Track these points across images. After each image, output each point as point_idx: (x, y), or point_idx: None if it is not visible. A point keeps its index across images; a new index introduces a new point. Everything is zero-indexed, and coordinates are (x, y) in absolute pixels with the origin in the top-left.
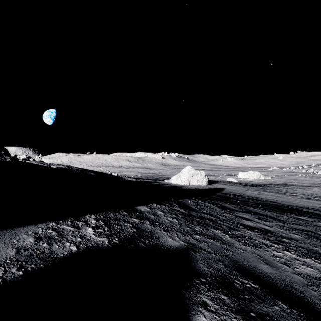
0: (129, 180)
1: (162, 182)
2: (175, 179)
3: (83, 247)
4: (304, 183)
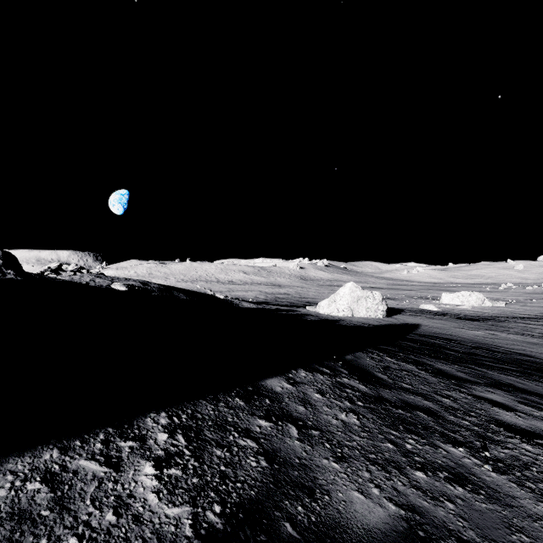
0: (244, 307)
1: (302, 311)
2: (327, 306)
3: None
4: None
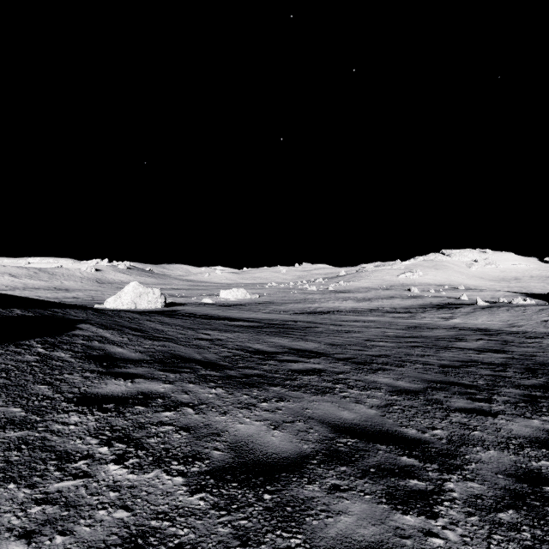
0: None
1: None
2: (113, 301)
3: (21, 315)
4: (287, 300)
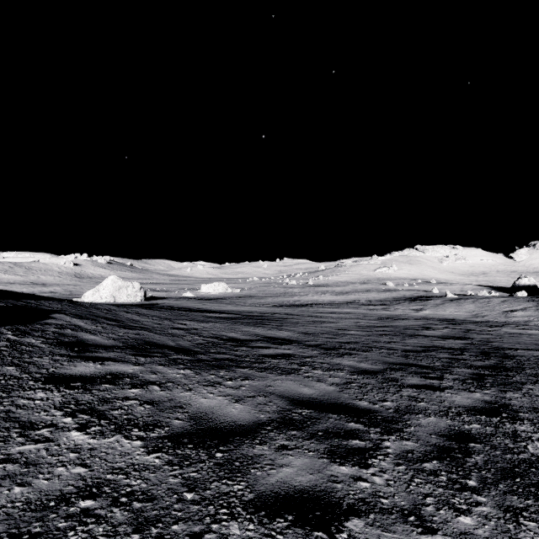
0: None
1: None
2: (91, 295)
3: None
4: (267, 294)
